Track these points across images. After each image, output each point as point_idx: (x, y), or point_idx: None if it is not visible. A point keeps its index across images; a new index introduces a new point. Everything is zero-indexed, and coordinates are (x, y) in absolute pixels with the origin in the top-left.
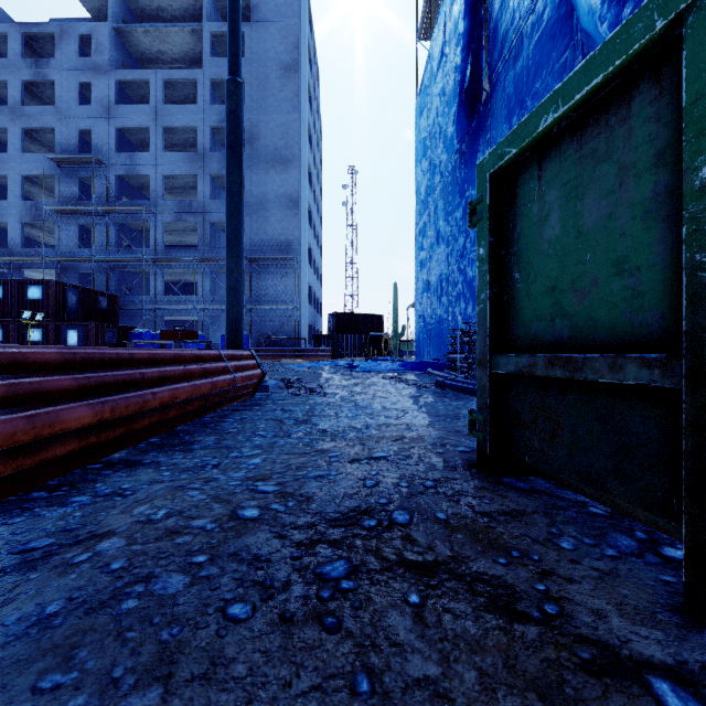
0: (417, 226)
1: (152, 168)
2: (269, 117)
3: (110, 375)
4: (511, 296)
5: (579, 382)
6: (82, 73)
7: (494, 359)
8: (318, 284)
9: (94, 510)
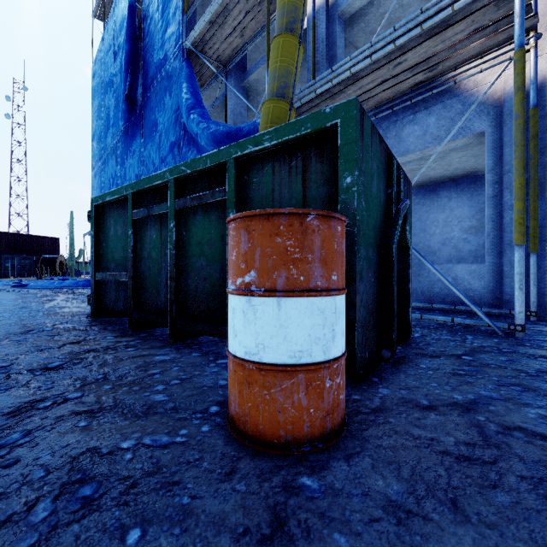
0: (93, 169)
1: None
2: None
3: None
4: (103, 251)
5: (117, 281)
6: None
7: (97, 274)
8: None
9: None
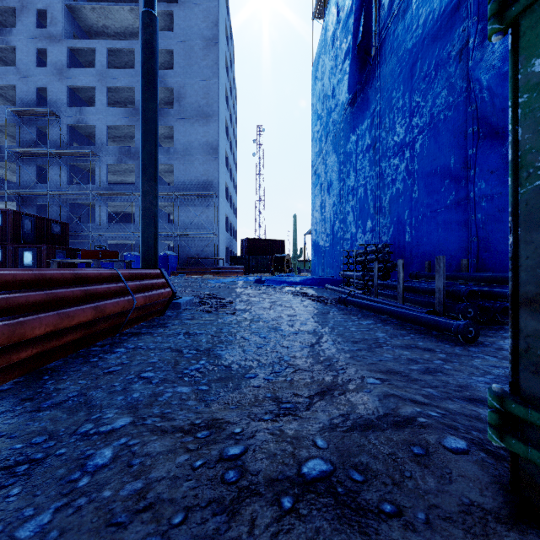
0: (313, 168)
1: (98, 119)
2: (194, 80)
3: None
4: None
5: None
6: (39, 41)
7: None
8: (233, 215)
9: None
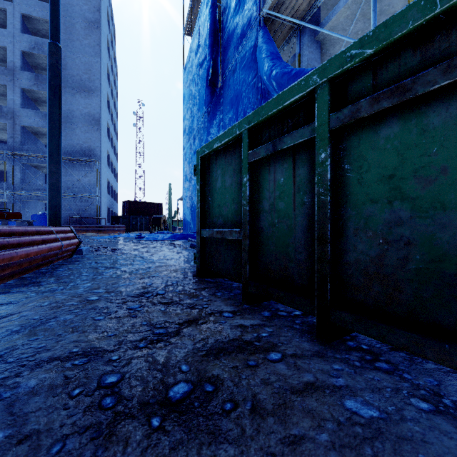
0: (184, 150)
1: None
2: (75, 55)
3: None
4: (208, 206)
5: (225, 239)
6: None
7: (202, 231)
8: (114, 179)
9: (0, 309)
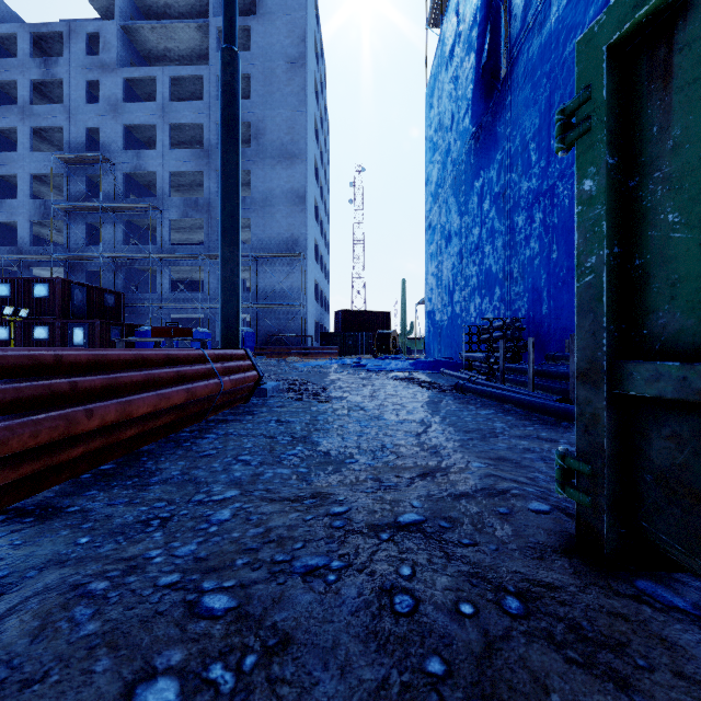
0: (427, 220)
1: (159, 165)
2: (275, 112)
3: (10, 389)
4: (655, 256)
5: None
6: (89, 71)
7: (618, 369)
8: (325, 281)
9: None
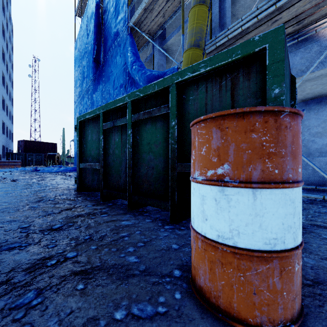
0: (75, 103)
1: None
2: None
3: None
4: (84, 150)
5: (93, 168)
6: None
7: (80, 164)
8: (10, 121)
9: None
